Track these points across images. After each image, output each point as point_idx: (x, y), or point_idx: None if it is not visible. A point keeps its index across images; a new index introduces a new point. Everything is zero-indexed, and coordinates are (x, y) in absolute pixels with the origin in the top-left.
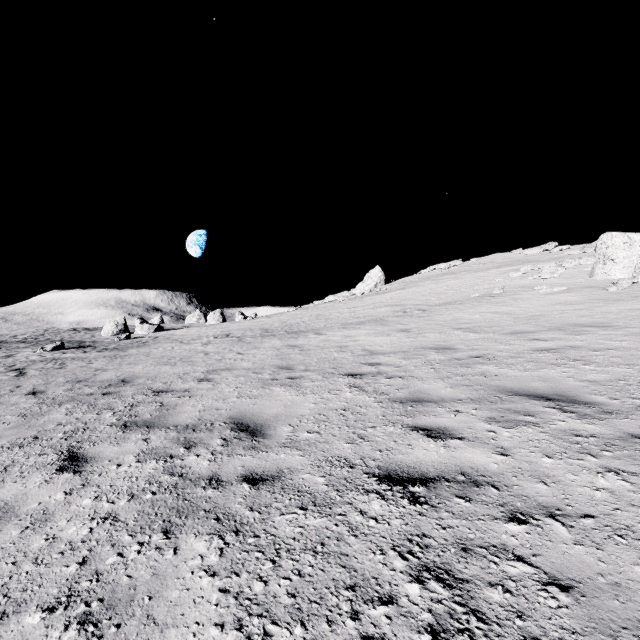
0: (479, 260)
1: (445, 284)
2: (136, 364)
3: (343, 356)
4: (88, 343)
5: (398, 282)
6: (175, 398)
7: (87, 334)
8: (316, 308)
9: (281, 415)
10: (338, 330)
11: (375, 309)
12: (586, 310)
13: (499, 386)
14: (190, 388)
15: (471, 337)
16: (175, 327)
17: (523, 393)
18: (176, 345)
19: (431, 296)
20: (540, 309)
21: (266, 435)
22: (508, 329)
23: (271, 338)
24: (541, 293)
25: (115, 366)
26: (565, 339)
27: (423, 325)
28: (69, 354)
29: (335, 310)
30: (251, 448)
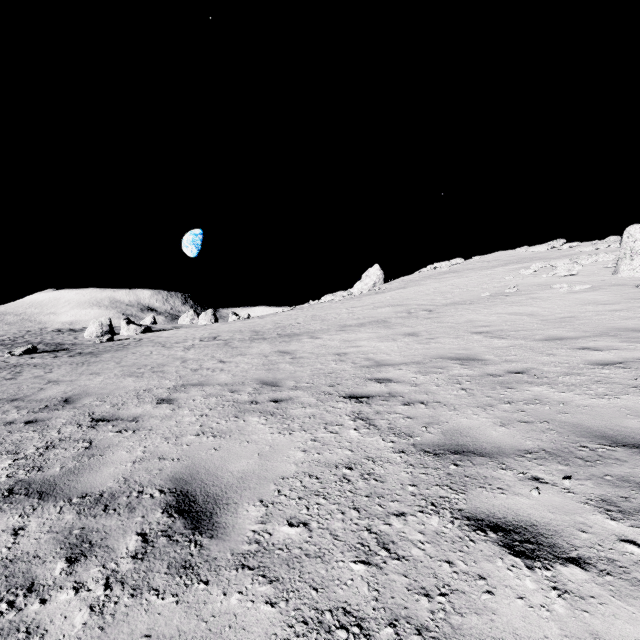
0: (482, 258)
1: (449, 283)
2: (98, 374)
3: (342, 367)
4: (66, 346)
5: (398, 281)
6: (113, 433)
7: (70, 335)
8: (312, 308)
9: (251, 475)
10: (336, 333)
11: (375, 309)
12: (627, 311)
13: (577, 425)
14: (141, 415)
15: (498, 344)
16: (165, 328)
17: (626, 441)
18: (156, 349)
19: (436, 295)
20: (568, 310)
21: (217, 528)
22: (540, 334)
23: (260, 342)
24: (562, 292)
25: (73, 377)
26: (626, 348)
27: (433, 328)
28: (36, 359)
29: (332, 310)
30: (181, 568)
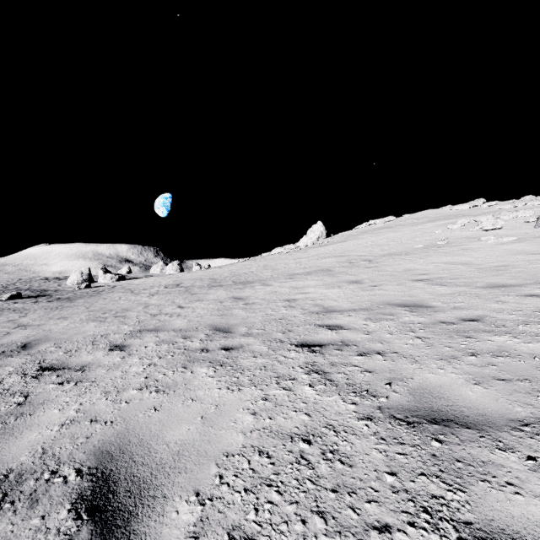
0: (412, 216)
1: (385, 236)
2: (65, 319)
3: (293, 313)
4: (49, 292)
5: (338, 236)
6: (54, 385)
7: (55, 283)
8: (264, 259)
9: (189, 450)
10: (285, 281)
11: (320, 260)
12: None
13: None
14: (90, 363)
15: (441, 291)
16: (137, 276)
17: None
18: (125, 295)
19: (373, 247)
20: (500, 259)
21: None
22: (481, 281)
23: (217, 289)
24: (490, 243)
25: (42, 321)
26: None
27: (375, 276)
28: (18, 304)
29: (281, 261)
30: None
